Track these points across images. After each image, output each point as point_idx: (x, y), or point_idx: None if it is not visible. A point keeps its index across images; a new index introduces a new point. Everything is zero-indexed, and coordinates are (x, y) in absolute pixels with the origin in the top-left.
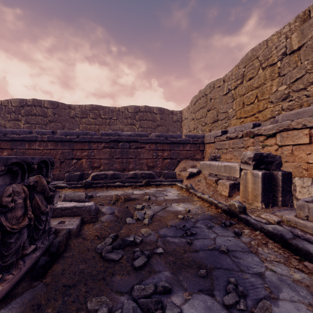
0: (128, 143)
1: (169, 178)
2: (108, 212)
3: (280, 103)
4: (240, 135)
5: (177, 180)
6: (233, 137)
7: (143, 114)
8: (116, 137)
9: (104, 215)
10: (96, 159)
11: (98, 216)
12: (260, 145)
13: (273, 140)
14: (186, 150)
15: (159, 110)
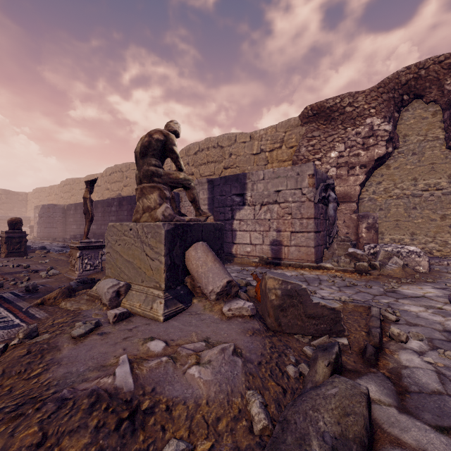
0: None
1: None
2: None
3: None
4: None
5: None
6: None
7: None
8: None
9: None
10: None
11: None
12: None
13: None
14: None
15: (5, 192)
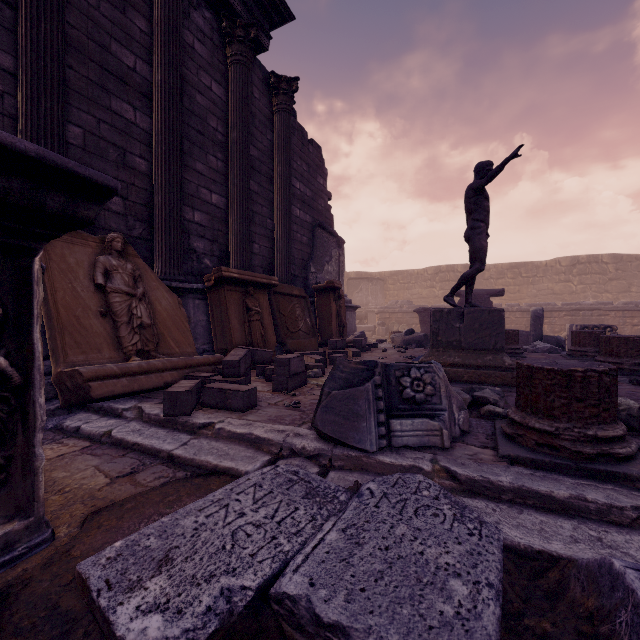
0: (590, 311)
1: None
2: None
3: None
4: None
5: None
6: None
7: (584, 267)
8: (577, 306)
9: None
10: (556, 325)
11: None
12: None
13: None
14: None
15: (613, 258)
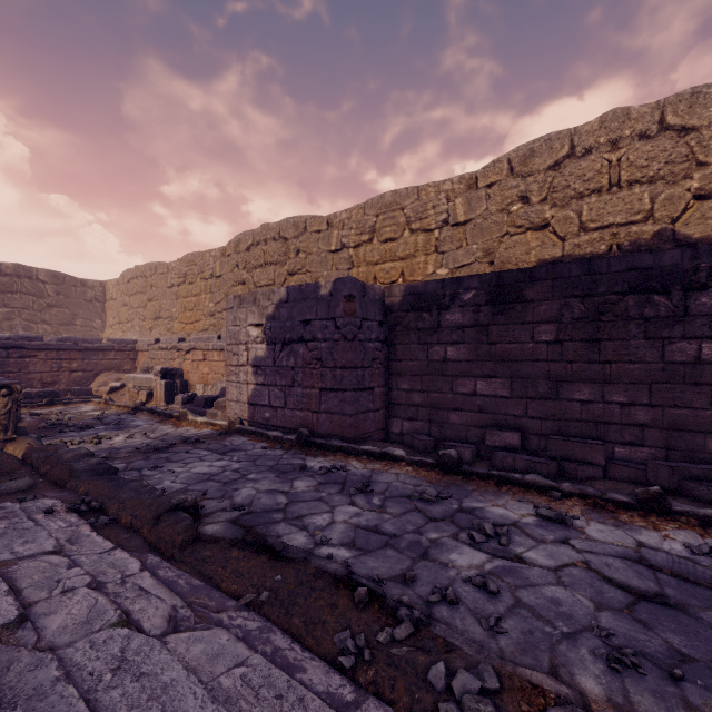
0: (6, 349)
1: (82, 396)
2: (29, 417)
3: (210, 319)
4: (169, 348)
5: (95, 397)
6: (165, 348)
7: (10, 281)
8: None
9: (26, 419)
10: None
11: (22, 419)
12: (183, 359)
13: (190, 355)
14: (109, 360)
15: (54, 276)
